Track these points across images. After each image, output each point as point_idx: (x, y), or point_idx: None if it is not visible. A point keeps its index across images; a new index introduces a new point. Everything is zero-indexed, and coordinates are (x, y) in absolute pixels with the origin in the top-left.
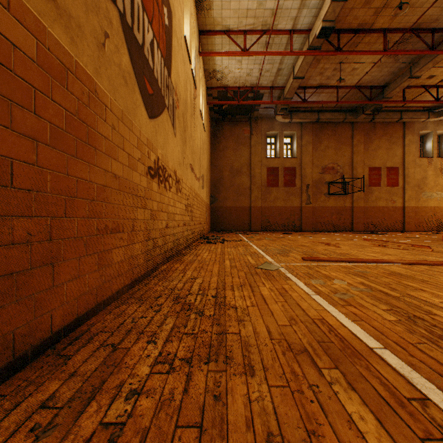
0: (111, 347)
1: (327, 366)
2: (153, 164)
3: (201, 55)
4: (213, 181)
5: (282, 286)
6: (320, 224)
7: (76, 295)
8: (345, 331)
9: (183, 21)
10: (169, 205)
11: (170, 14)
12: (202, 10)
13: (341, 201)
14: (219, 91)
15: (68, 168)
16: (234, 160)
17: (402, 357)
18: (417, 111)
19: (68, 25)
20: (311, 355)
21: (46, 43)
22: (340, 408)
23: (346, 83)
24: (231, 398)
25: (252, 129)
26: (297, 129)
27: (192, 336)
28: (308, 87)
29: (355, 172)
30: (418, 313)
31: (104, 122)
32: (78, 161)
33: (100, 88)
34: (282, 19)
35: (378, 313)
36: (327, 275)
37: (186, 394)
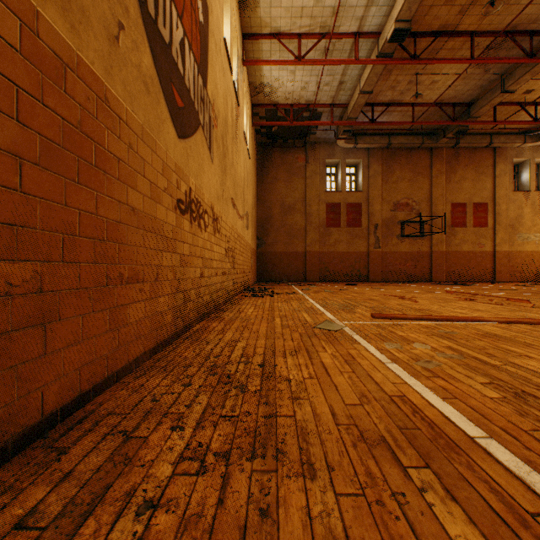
0: (123, 436)
1: (414, 464)
2: (183, 196)
3: (244, 63)
4: (260, 220)
5: (348, 352)
6: (392, 273)
7: (78, 365)
8: (434, 412)
9: (222, 20)
10: (204, 248)
11: (206, 9)
12: (246, 7)
13: (417, 244)
14: (268, 110)
15: (66, 197)
16: (286, 194)
17: (515, 451)
18: (510, 134)
19: (66, 7)
20: (392, 447)
21: (34, 28)
22: (438, 528)
23: (424, 99)
24: (284, 513)
25: (308, 157)
26: (363, 157)
27: (232, 419)
28: (377, 104)
29: (434, 209)
30: (527, 387)
31: (118, 139)
32: (81, 188)
33: (111, 94)
34: (345, 19)
35: (475, 388)
36: (405, 336)
37: (221, 507)
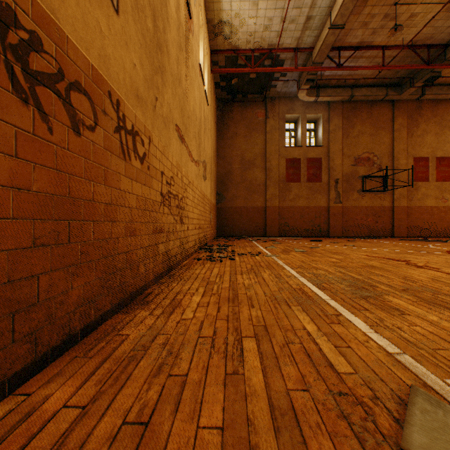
0: None
1: None
2: None
3: None
4: (220, 176)
5: None
6: (352, 228)
7: None
8: None
9: None
10: (69, 173)
11: None
12: None
13: (379, 199)
14: (227, 57)
15: None
16: (246, 149)
17: None
18: None
19: None
20: None
21: None
22: None
23: (396, 40)
24: None
25: (267, 112)
26: (323, 111)
27: None
28: (344, 48)
29: (396, 164)
30: None
31: None
32: None
33: None
34: None
35: None
36: None
37: None
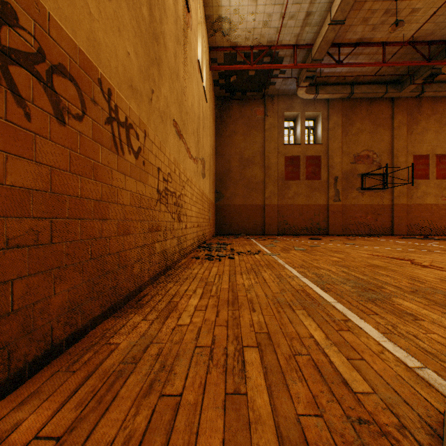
0: None
1: None
2: None
3: None
4: (218, 174)
5: None
6: (352, 226)
7: None
8: None
9: None
10: (52, 166)
11: None
12: None
13: (378, 197)
14: (226, 54)
15: None
16: (245, 147)
17: None
18: None
19: None
20: None
21: None
22: None
23: (397, 37)
24: None
25: (266, 109)
26: (322, 109)
27: None
28: (344, 45)
29: (396, 161)
30: None
31: None
32: None
33: None
34: None
35: None
36: None
37: None
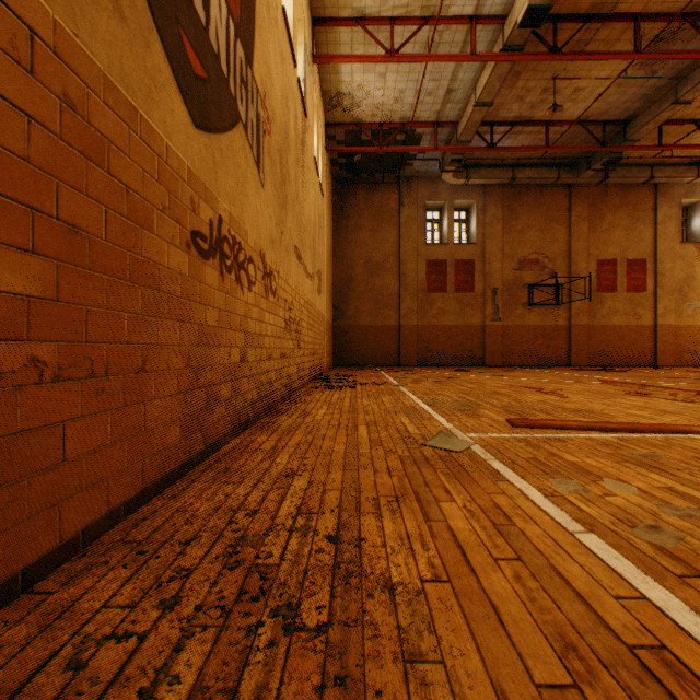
0: None
1: None
2: (206, 228)
3: (315, 60)
4: (337, 283)
5: (494, 502)
6: (516, 355)
7: None
8: None
9: None
10: (248, 317)
11: None
12: None
13: (551, 315)
14: (348, 131)
15: None
16: (373, 248)
17: None
18: (678, 166)
19: None
20: None
21: None
22: None
23: (562, 115)
24: None
25: (402, 197)
26: (477, 197)
27: None
28: (497, 123)
29: (574, 268)
30: None
31: (28, 75)
32: None
33: None
34: None
35: None
36: (579, 464)
37: None
